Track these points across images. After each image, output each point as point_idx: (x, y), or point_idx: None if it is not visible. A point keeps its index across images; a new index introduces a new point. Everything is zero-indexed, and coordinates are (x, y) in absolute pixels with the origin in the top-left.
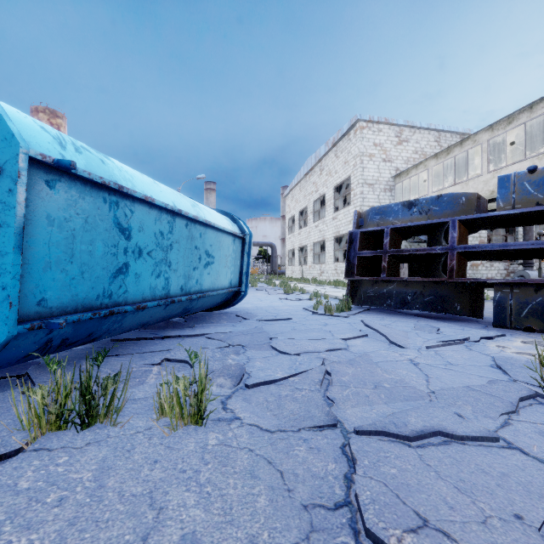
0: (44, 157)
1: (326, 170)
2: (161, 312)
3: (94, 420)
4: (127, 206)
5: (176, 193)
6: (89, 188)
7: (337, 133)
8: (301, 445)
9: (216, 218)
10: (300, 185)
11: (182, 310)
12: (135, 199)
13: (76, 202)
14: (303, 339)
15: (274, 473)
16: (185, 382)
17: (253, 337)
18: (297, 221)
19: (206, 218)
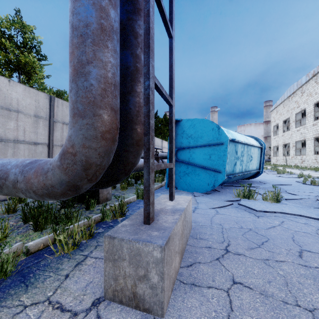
0: (230, 139)
1: (307, 92)
2: (238, 177)
3: (249, 198)
4: (237, 145)
5: (241, 135)
6: (232, 143)
7: (316, 67)
8: (311, 209)
9: (252, 141)
10: (283, 104)
11: (242, 177)
12: (238, 142)
13: (231, 147)
14: (302, 192)
15: (305, 210)
16: (272, 193)
17: (276, 189)
18: (281, 127)
19: (250, 142)
